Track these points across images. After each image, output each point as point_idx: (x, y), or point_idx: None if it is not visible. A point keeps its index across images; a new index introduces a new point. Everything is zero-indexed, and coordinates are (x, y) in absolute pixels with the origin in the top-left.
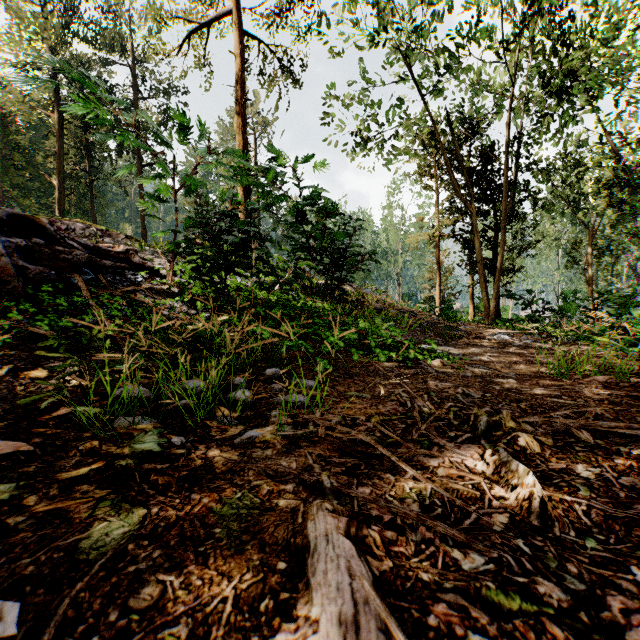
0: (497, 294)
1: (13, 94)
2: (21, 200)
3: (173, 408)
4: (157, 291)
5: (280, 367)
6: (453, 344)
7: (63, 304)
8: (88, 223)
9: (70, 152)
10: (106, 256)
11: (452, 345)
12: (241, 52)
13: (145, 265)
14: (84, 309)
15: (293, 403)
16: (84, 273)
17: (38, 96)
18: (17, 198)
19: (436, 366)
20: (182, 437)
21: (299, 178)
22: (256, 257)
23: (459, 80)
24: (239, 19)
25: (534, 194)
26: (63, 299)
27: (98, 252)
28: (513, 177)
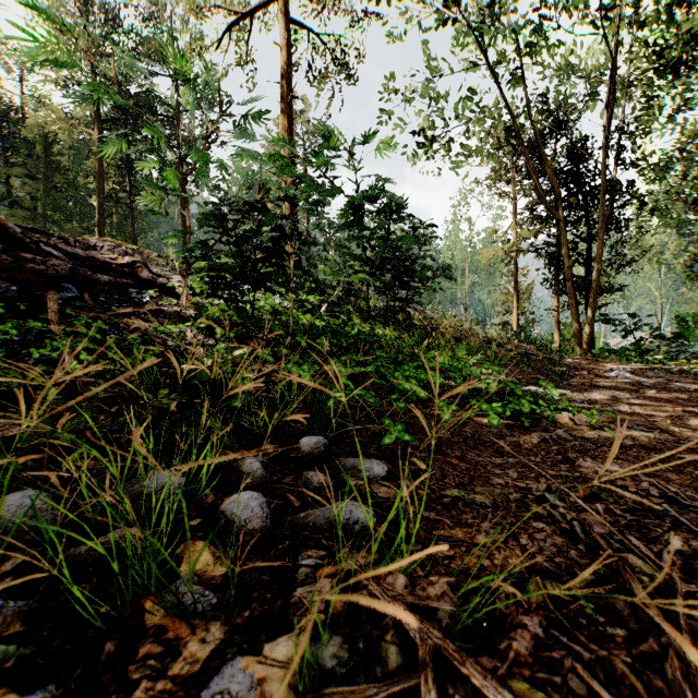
0: (592, 318)
1: (52, 112)
2: (62, 224)
3: (89, 551)
4: (167, 314)
5: (325, 432)
6: (565, 385)
7: (11, 331)
8: (118, 242)
9: (110, 171)
10: (104, 270)
11: (564, 387)
12: (286, 42)
13: (156, 281)
14: (51, 339)
15: (345, 526)
16: (64, 290)
17: (78, 113)
18: (58, 222)
19: (564, 424)
20: (37, 697)
21: (353, 167)
22: (295, 266)
23: (542, 65)
24: (284, 5)
25: (640, 196)
26: (12, 324)
27: (93, 264)
28: (612, 176)
